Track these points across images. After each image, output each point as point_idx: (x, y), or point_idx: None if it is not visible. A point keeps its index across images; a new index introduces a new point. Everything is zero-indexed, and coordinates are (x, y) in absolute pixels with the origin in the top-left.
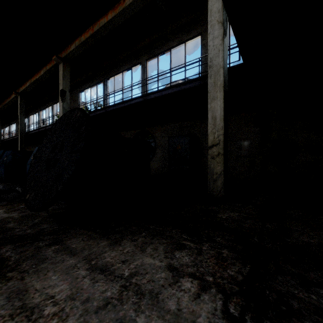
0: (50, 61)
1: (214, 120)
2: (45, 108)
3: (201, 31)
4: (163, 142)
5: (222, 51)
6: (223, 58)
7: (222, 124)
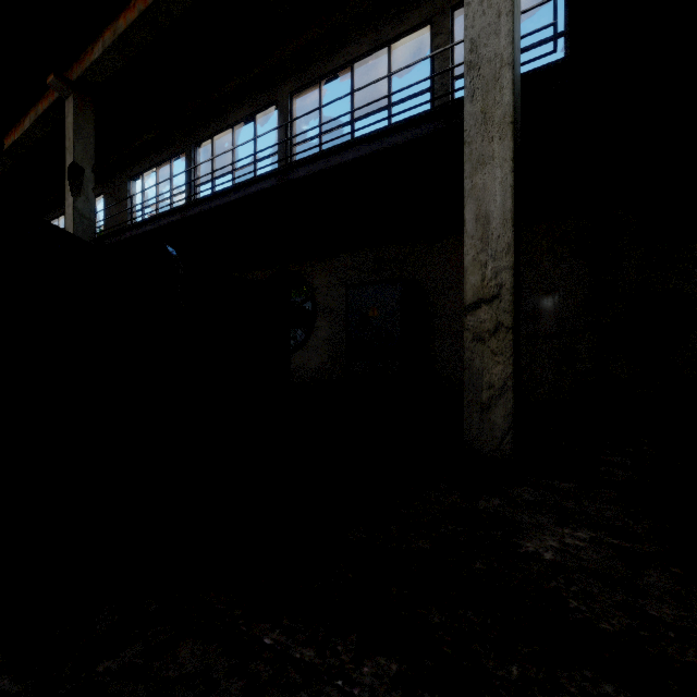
0: (46, 94)
1: (484, 227)
2: (51, 220)
3: (432, 13)
4: (334, 299)
5: (510, 16)
6: (511, 35)
7: (510, 236)
